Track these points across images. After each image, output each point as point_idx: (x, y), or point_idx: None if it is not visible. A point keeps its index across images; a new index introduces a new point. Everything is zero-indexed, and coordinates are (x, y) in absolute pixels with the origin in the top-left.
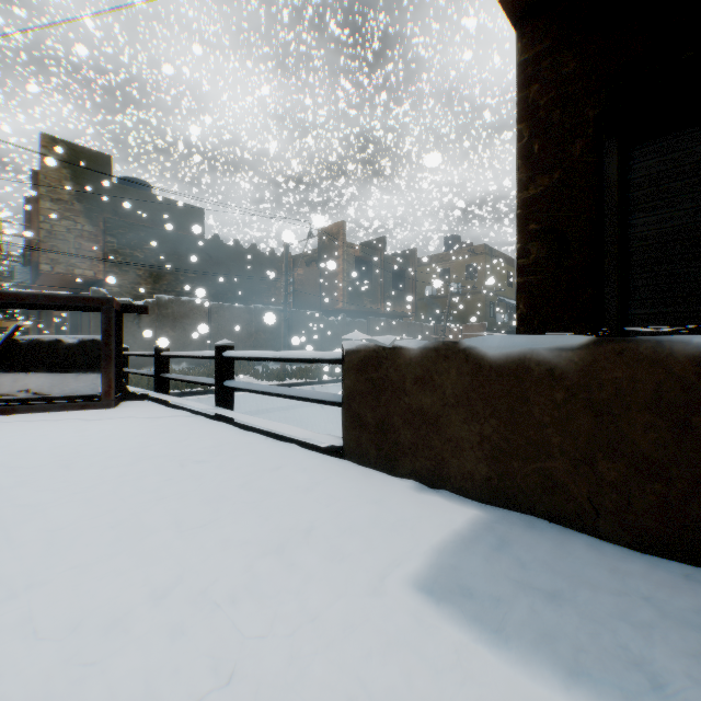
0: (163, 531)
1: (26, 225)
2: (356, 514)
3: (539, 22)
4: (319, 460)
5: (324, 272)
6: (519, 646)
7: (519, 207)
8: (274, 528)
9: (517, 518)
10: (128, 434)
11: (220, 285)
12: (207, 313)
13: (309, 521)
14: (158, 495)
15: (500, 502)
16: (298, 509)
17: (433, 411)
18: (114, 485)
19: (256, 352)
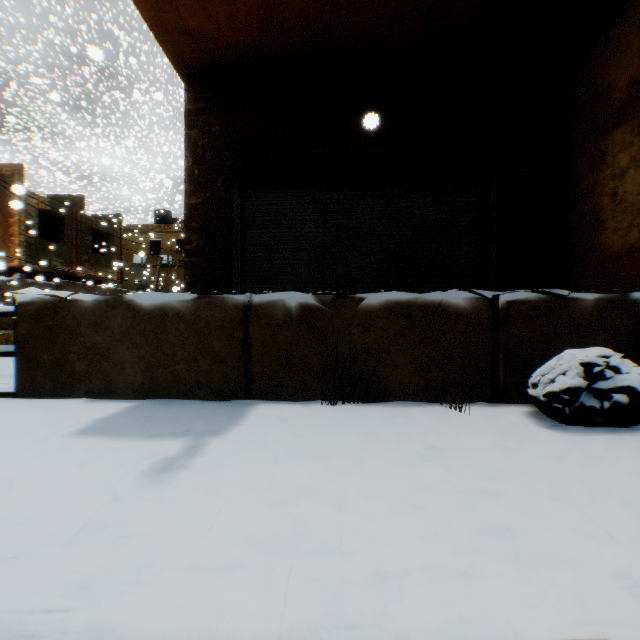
0: None
1: None
2: (29, 419)
3: (199, 88)
4: None
5: None
6: (130, 436)
7: (186, 209)
8: None
9: (158, 401)
10: None
11: None
12: None
13: None
14: None
15: (150, 396)
16: None
17: (105, 345)
18: None
19: None
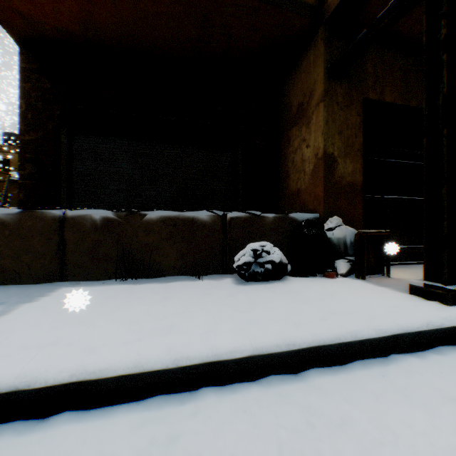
0: None
1: None
2: None
3: (33, 53)
4: None
5: None
6: None
7: (21, 143)
8: None
9: None
10: None
11: None
12: None
13: None
14: None
15: None
16: None
17: None
18: None
19: None
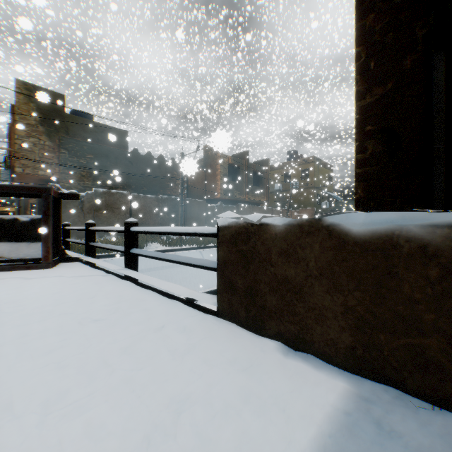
0: (27, 415)
1: (9, 142)
2: (227, 387)
3: None
4: (197, 318)
5: (208, 174)
6: None
7: (357, 113)
8: (143, 409)
9: (387, 393)
10: (50, 291)
11: (138, 182)
12: (129, 201)
13: (180, 398)
14: (45, 360)
15: (364, 371)
16: (172, 380)
17: (296, 281)
18: (11, 347)
19: (153, 227)
